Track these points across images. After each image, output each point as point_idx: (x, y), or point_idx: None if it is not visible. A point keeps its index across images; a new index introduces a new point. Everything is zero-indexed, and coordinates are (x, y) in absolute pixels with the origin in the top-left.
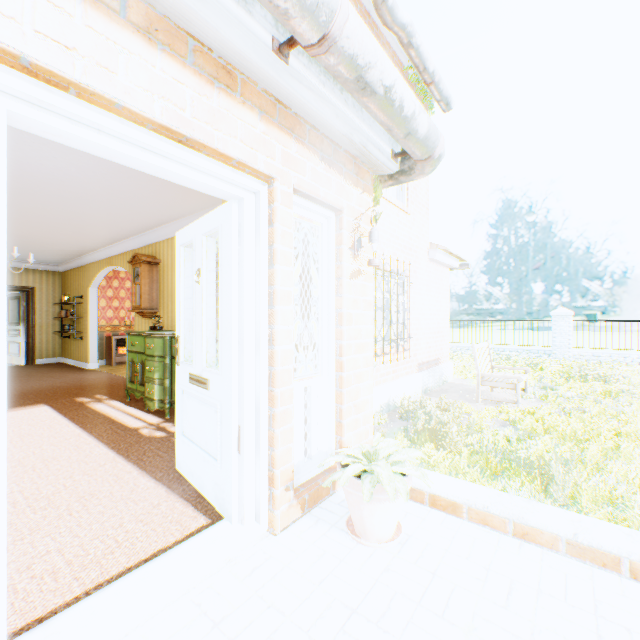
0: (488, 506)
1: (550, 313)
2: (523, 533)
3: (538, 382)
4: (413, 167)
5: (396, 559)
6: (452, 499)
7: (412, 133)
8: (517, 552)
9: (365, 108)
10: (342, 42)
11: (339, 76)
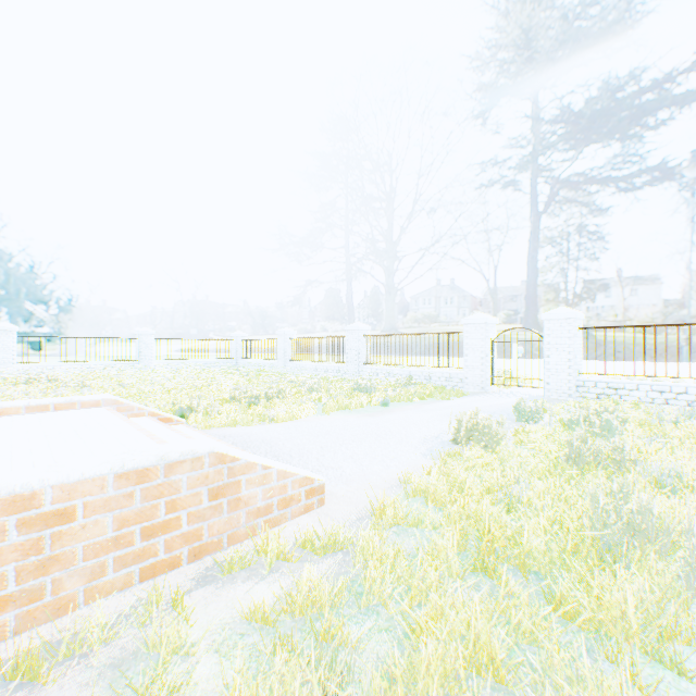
0: None
1: None
2: (2, 413)
3: None
4: None
5: None
6: None
7: None
8: None
9: None
10: None
11: None
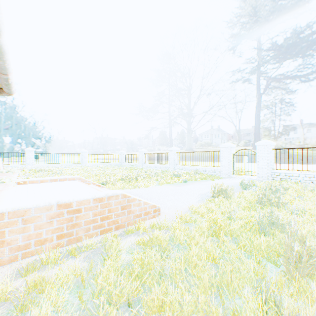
0: (34, 179)
1: (26, 149)
2: (42, 181)
3: (24, 175)
4: (3, 93)
5: (18, 188)
6: (25, 181)
7: (11, 89)
8: (42, 184)
9: (3, 82)
10: (10, 76)
11: (3, 78)
